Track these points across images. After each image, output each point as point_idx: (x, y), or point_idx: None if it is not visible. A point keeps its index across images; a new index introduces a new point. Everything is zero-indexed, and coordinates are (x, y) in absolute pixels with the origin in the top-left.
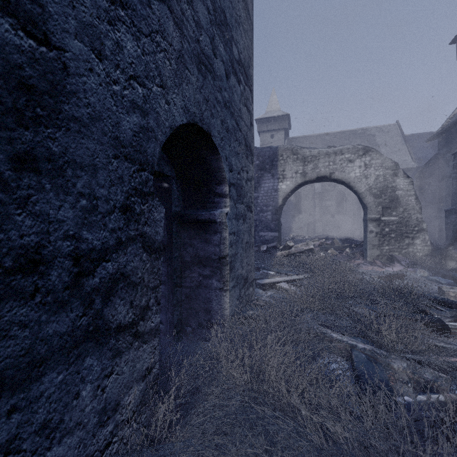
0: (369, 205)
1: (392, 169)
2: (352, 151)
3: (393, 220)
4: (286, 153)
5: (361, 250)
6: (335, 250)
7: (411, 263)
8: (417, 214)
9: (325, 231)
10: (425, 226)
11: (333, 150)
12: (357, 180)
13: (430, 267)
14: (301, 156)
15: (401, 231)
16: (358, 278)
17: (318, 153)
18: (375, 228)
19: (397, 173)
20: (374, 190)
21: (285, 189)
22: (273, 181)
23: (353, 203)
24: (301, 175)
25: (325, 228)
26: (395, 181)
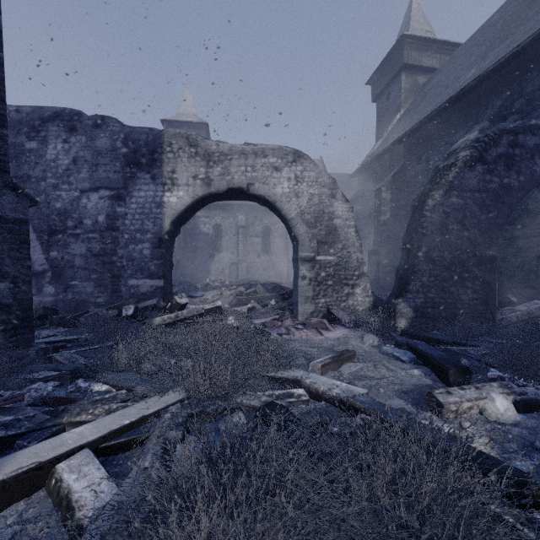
0: (301, 237)
1: (329, 187)
2: (279, 153)
3: (331, 260)
4: (178, 141)
5: (290, 304)
6: (258, 302)
7: (354, 323)
8: (357, 253)
9: (250, 274)
10: (367, 269)
11: (253, 148)
12: (285, 198)
13: (377, 328)
14: (203, 151)
15: (340, 277)
16: (289, 380)
17: (230, 150)
18: (308, 272)
19: (335, 194)
20: (307, 215)
21: (175, 204)
22: (154, 188)
23: (280, 241)
24: (203, 182)
25: (250, 271)
26: (332, 204)
